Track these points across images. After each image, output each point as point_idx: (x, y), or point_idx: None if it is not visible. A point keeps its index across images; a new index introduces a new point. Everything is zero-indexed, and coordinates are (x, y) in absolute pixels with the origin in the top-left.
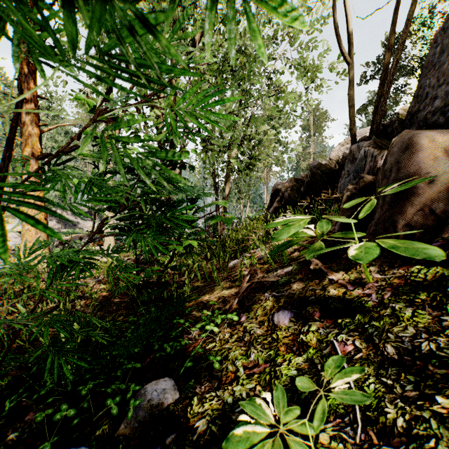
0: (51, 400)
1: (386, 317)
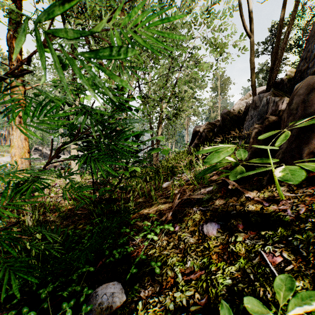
0: (16, 302)
1: (309, 231)
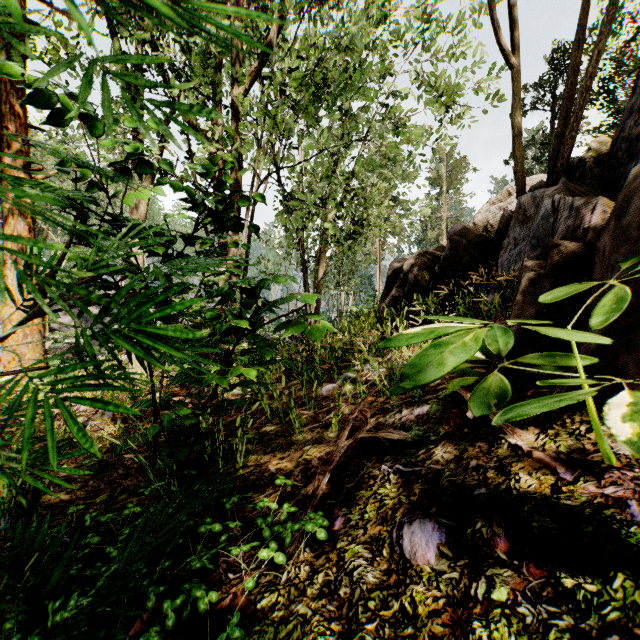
0: None
1: None
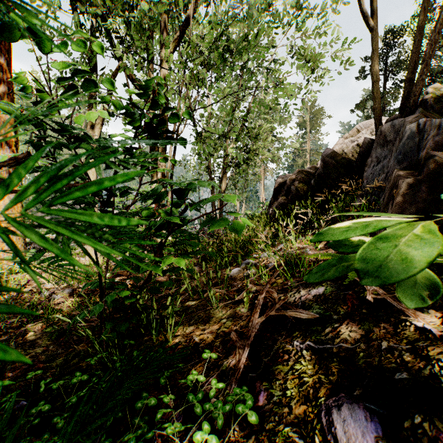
0: None
1: None
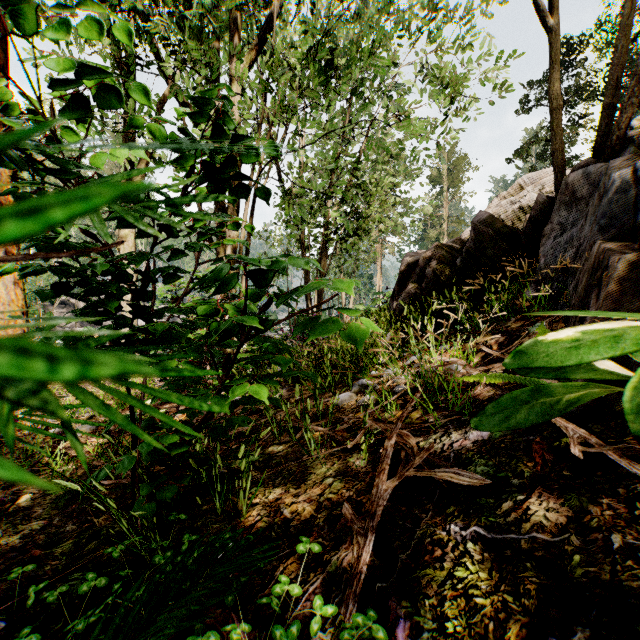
0: None
1: None
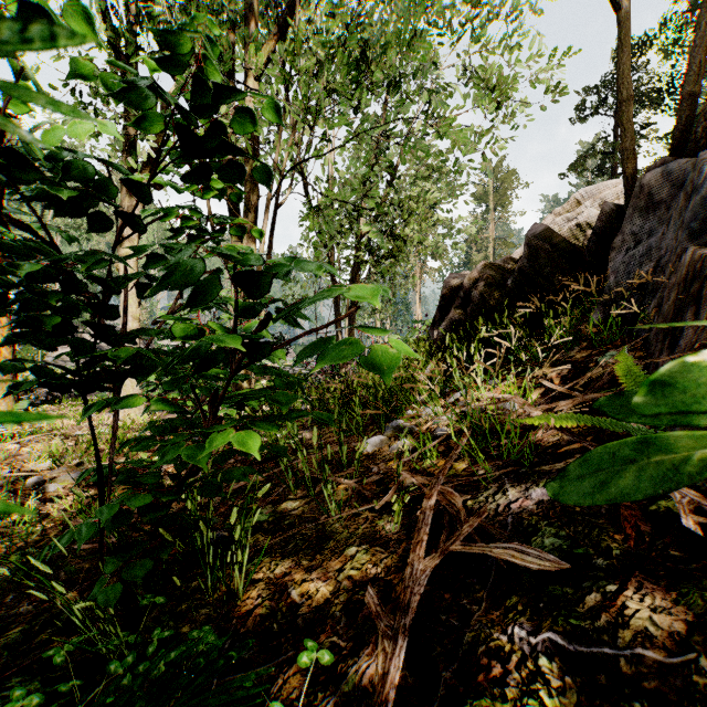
0: None
1: None
